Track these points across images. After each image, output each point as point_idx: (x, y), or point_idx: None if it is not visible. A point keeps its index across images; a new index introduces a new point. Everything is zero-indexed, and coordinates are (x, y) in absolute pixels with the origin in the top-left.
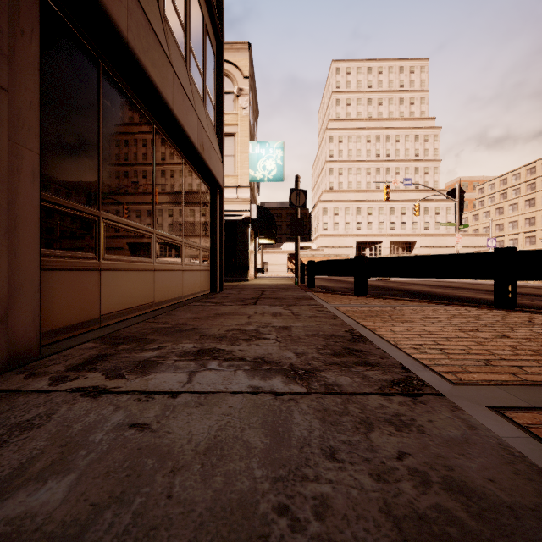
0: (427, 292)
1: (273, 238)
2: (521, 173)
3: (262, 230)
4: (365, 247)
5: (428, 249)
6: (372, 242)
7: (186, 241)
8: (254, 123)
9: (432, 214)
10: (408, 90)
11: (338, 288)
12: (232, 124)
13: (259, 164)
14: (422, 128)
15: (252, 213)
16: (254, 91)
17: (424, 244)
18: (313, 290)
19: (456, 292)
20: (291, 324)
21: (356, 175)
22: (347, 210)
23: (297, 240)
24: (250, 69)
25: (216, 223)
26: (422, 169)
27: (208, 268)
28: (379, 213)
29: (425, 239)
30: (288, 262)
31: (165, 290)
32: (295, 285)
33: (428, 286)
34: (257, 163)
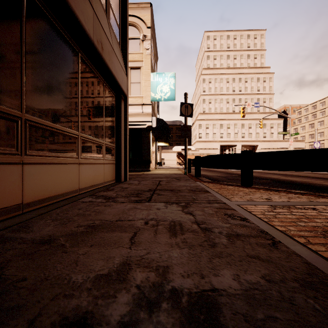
0: (290, 181)
1: (168, 142)
2: (326, 101)
3: (160, 137)
4: (225, 149)
5: (266, 150)
6: (230, 146)
7: (84, 135)
8: (154, 63)
9: (268, 128)
10: (253, 49)
11: (216, 177)
12: (139, 60)
13: (158, 89)
14: (261, 73)
15: (153, 123)
16: (154, 40)
17: (263, 147)
18: (201, 180)
19: (314, 181)
20: (212, 279)
21: (220, 103)
22: (214, 125)
23: (186, 141)
24: (151, 22)
25: (120, 123)
26: (261, 99)
27: (113, 161)
28: (235, 127)
29: (264, 143)
30: (177, 158)
31: (47, 185)
32: (184, 175)
33: (281, 175)
34: (156, 87)
